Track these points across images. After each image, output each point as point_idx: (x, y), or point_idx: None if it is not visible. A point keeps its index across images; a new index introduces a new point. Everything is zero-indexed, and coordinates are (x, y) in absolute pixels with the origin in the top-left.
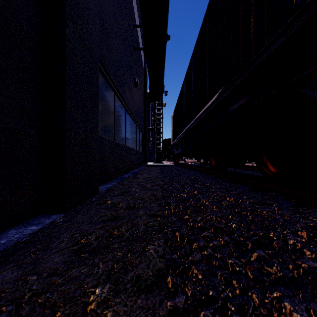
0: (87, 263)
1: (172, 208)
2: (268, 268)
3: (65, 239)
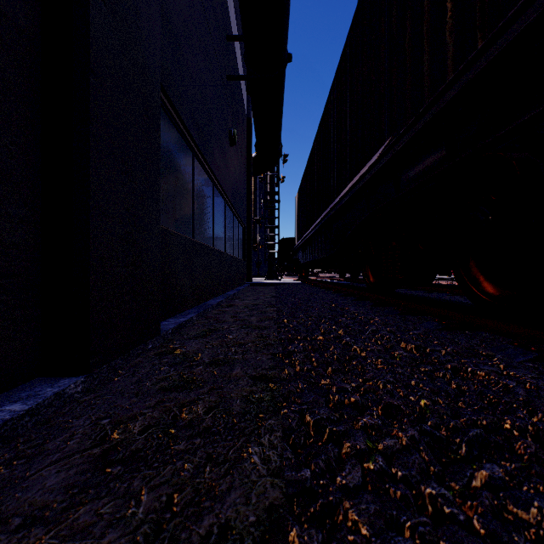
0: (116, 491)
1: (297, 364)
2: (521, 514)
3: (80, 432)
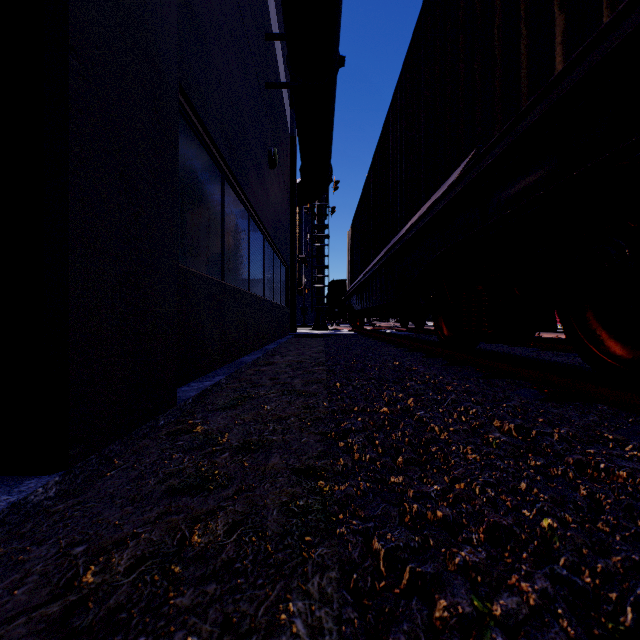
0: None
1: (355, 451)
2: None
3: (37, 570)
